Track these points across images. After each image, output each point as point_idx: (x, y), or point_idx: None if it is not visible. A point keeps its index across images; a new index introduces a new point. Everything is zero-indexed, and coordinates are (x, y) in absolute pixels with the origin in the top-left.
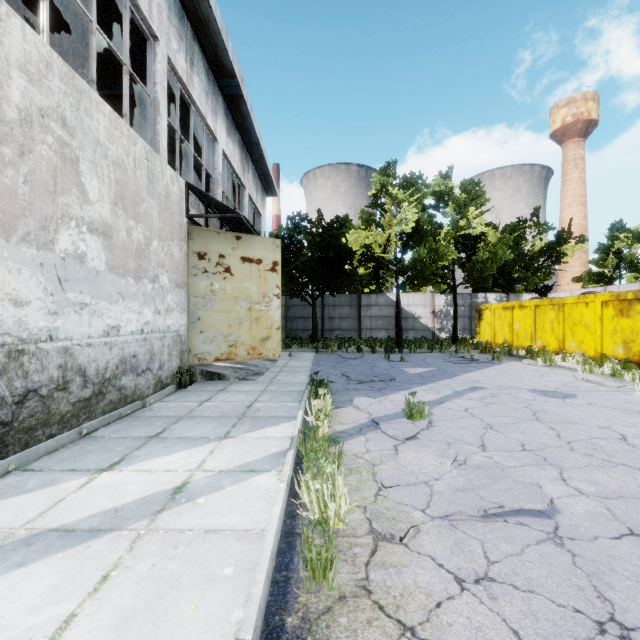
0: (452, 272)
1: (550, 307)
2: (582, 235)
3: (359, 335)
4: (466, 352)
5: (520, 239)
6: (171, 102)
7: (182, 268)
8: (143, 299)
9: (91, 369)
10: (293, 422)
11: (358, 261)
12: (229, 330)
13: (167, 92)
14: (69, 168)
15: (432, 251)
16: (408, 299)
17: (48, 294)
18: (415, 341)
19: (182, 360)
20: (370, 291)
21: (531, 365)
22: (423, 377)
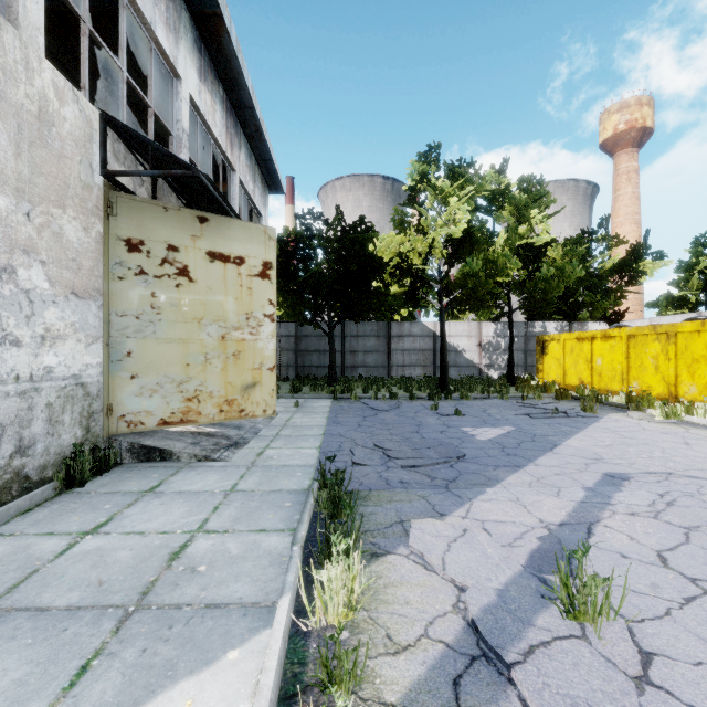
0: (507, 293)
1: (653, 337)
2: (659, 250)
3: (388, 373)
4: (536, 398)
5: (586, 254)
6: (114, 26)
7: (90, 263)
8: None
9: None
10: (261, 641)
11: (391, 275)
12: (186, 373)
13: (104, 6)
14: None
15: (488, 263)
16: (449, 328)
17: None
18: (463, 382)
19: (90, 428)
20: (401, 319)
21: (645, 421)
22: (506, 449)
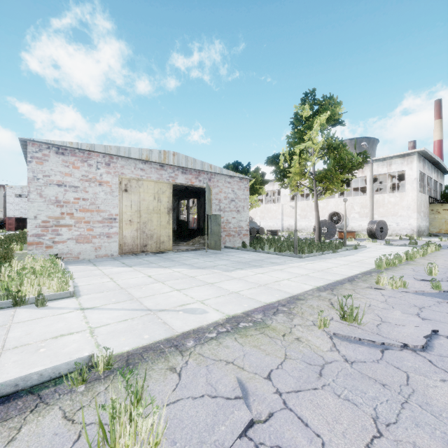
0: None
1: None
2: None
3: None
4: None
5: None
6: None
7: (428, 213)
8: (425, 220)
9: (422, 230)
10: None
11: None
12: (439, 226)
13: None
14: (421, 205)
15: None
16: None
17: (420, 221)
18: None
19: (428, 232)
20: None
21: None
22: None
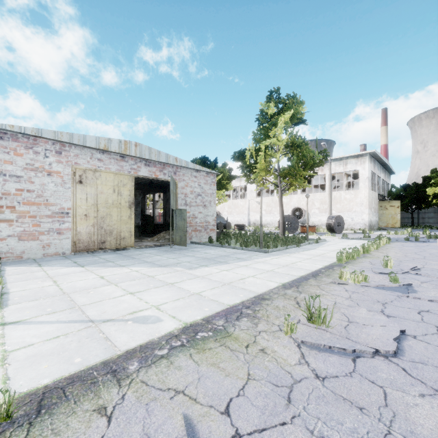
0: None
1: None
2: None
3: None
4: None
5: None
6: None
7: (377, 209)
8: (375, 216)
9: (373, 224)
10: None
11: (431, 199)
12: (387, 221)
13: None
14: (372, 202)
15: None
16: None
17: (371, 216)
18: None
19: (377, 226)
20: None
21: None
22: None
